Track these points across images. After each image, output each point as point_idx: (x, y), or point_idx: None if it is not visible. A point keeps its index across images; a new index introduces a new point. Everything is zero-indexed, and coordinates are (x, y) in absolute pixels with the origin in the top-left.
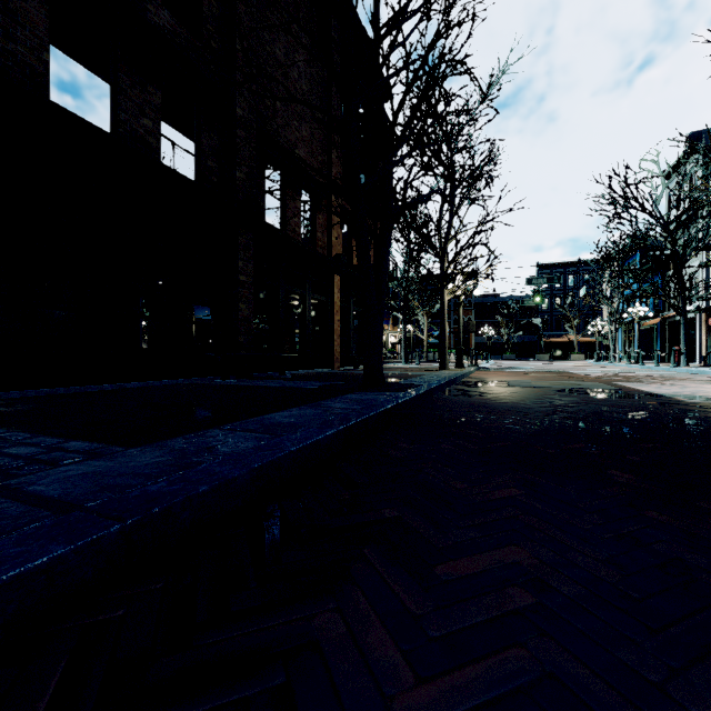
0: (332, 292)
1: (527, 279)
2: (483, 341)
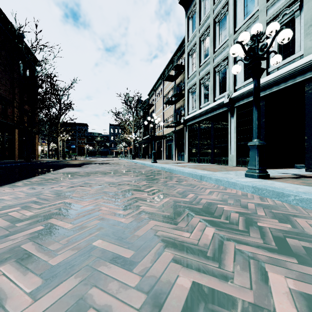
0: (15, 135)
1: (92, 133)
2: (90, 150)
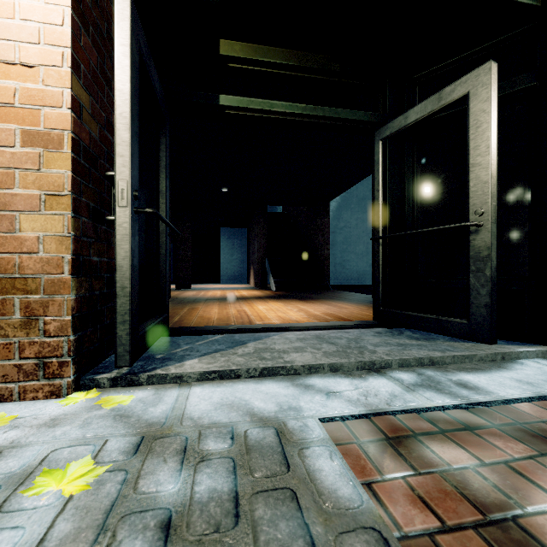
0: None
1: None
2: None
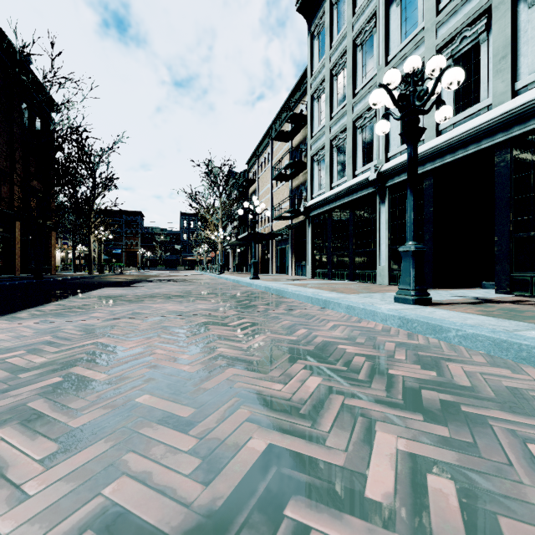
0: (15, 231)
1: (151, 228)
2: (147, 258)
